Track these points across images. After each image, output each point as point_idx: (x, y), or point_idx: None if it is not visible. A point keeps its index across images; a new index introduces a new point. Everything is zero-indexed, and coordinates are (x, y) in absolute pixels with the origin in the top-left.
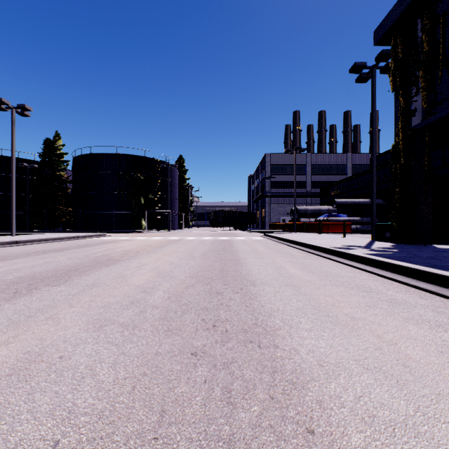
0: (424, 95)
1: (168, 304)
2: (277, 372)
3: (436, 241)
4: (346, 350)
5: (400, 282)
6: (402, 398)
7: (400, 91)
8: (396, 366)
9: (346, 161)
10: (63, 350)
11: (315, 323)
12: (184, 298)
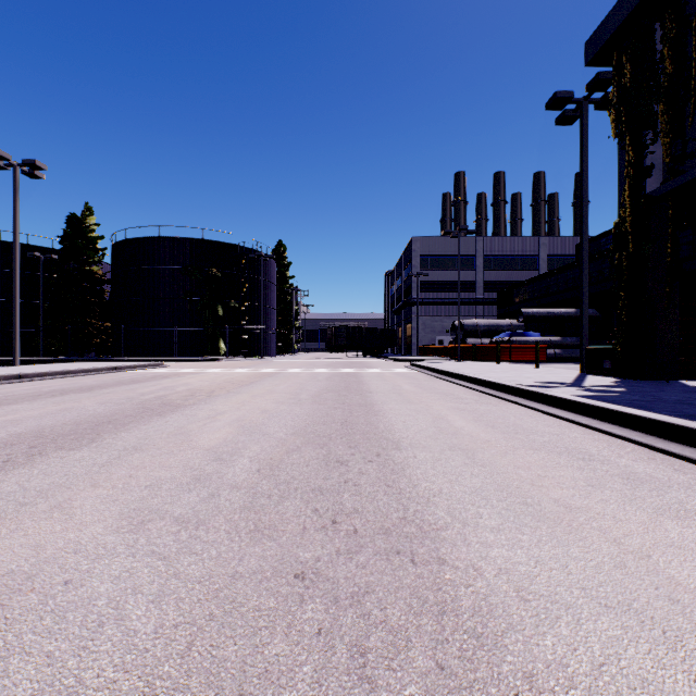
0: (667, 143)
1: (256, 481)
2: (447, 612)
3: (684, 375)
4: (564, 568)
5: (638, 443)
6: (678, 667)
7: (628, 137)
8: (657, 601)
9: (537, 250)
10: (72, 568)
11: (505, 517)
12: (283, 471)
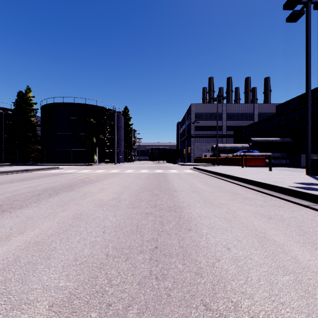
0: None
1: None
2: None
3: None
4: None
5: None
6: None
7: None
8: None
9: (253, 110)
10: None
11: None
12: None
